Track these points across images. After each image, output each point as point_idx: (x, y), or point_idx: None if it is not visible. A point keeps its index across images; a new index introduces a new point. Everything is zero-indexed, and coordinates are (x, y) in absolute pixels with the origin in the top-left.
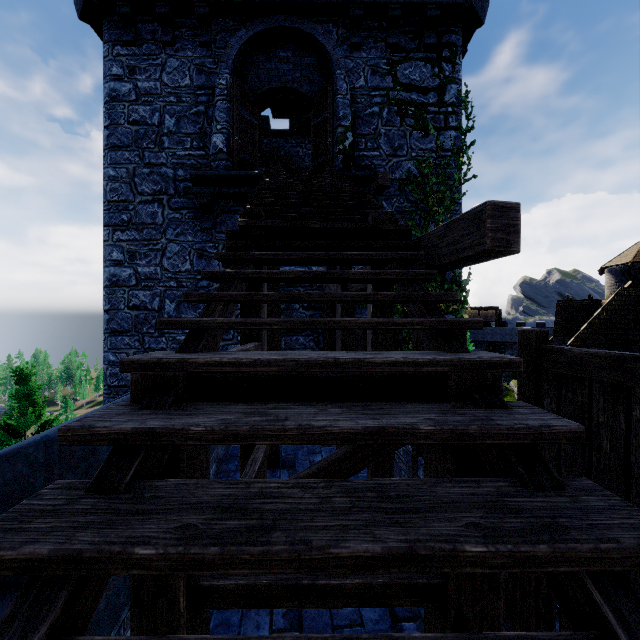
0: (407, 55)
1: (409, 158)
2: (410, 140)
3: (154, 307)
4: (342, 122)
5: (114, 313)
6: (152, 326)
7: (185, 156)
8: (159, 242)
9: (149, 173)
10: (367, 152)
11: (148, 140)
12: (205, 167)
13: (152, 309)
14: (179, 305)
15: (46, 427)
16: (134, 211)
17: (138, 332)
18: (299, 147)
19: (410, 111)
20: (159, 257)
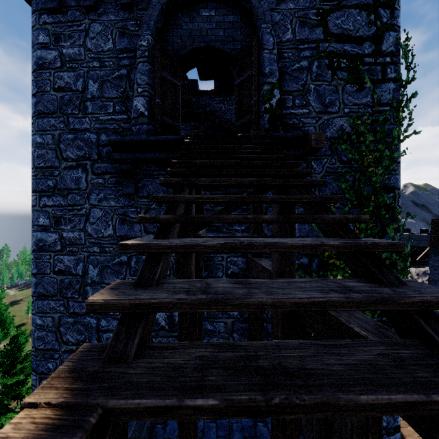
0: (339, 3)
1: (341, 114)
2: (342, 95)
3: (78, 272)
4: (268, 79)
5: (41, 277)
6: (76, 291)
7: (108, 120)
8: (83, 207)
9: (73, 139)
10: (295, 110)
11: (72, 106)
12: (127, 131)
13: (76, 274)
14: (102, 270)
15: (17, 339)
16: (59, 177)
17: (63, 297)
18: (222, 103)
19: (342, 63)
20: (83, 222)
